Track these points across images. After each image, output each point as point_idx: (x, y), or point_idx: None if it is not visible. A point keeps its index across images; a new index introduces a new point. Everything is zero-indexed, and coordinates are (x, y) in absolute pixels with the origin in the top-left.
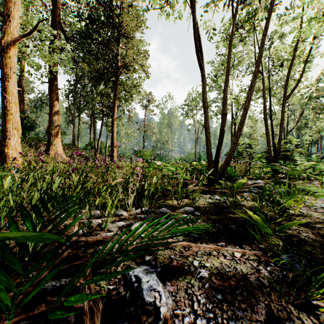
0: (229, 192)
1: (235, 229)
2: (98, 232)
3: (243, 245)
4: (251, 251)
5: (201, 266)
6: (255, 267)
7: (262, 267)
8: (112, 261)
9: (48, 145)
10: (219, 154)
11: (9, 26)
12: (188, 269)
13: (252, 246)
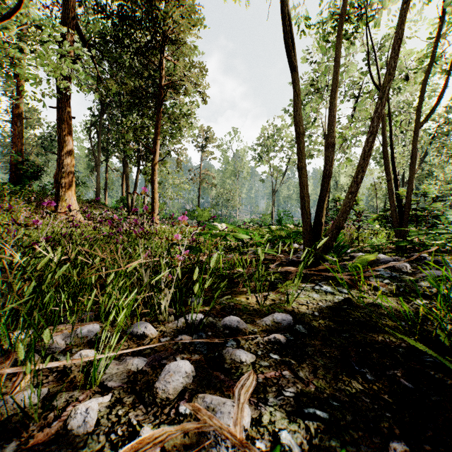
0: (346, 277)
1: (410, 386)
2: (76, 393)
3: None
4: None
5: None
6: None
7: None
8: None
9: (56, 201)
10: (322, 212)
11: None
12: None
13: None
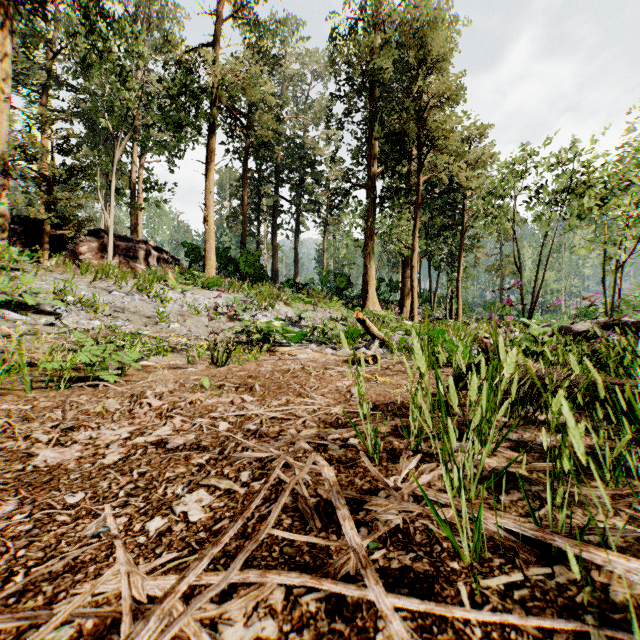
0: None
1: None
2: None
3: None
4: None
5: None
6: None
7: None
8: None
9: (402, 306)
10: (529, 316)
11: (414, 254)
12: None
13: None
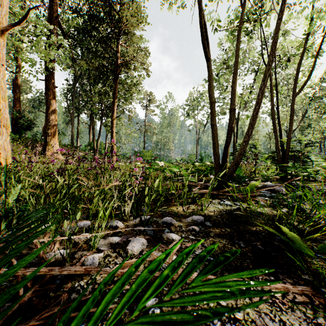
0: (241, 196)
1: (262, 248)
2: (84, 252)
3: (279, 275)
4: (295, 287)
5: (230, 318)
6: (312, 319)
7: (322, 319)
8: (96, 306)
9: (45, 145)
10: (227, 154)
11: None
12: (211, 323)
13: (292, 276)
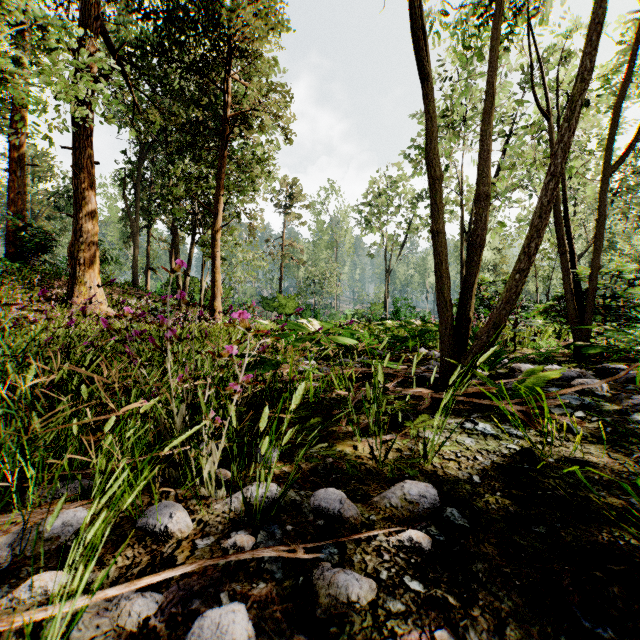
0: (514, 407)
1: None
2: None
3: None
4: None
5: None
6: None
7: None
8: None
9: (72, 284)
10: (470, 301)
11: None
12: None
13: None
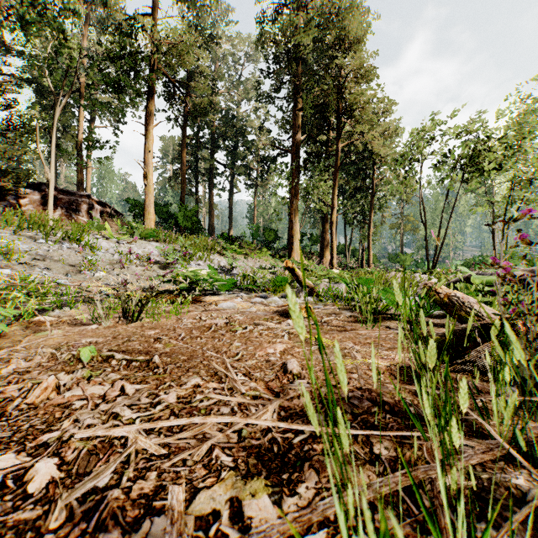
0: None
1: None
2: None
3: None
4: None
5: None
6: None
7: None
8: None
9: (322, 257)
10: (433, 265)
11: (333, 211)
12: None
13: None
